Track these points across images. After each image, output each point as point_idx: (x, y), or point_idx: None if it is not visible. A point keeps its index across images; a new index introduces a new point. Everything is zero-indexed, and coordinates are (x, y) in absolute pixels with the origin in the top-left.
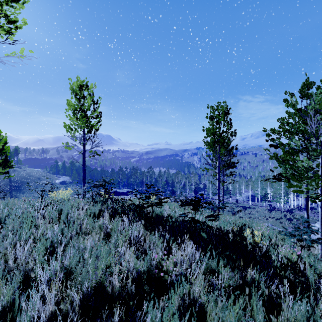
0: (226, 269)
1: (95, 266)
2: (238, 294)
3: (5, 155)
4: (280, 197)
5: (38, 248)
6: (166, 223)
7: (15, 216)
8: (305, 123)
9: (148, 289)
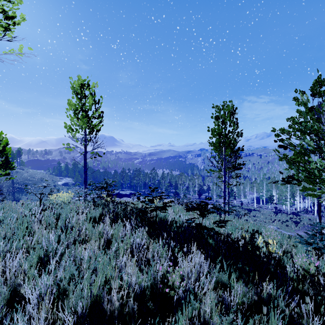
0: (239, 283)
1: (92, 281)
2: (253, 312)
3: (7, 156)
4: (286, 199)
5: (31, 258)
6: (170, 229)
7: (10, 221)
8: (319, 121)
9: (151, 305)
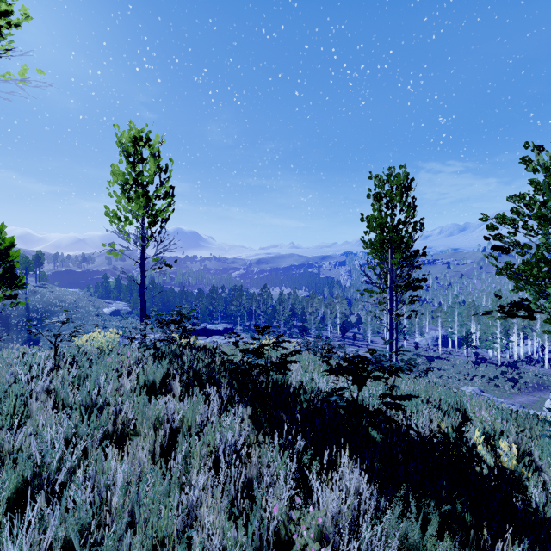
0: (446, 546)
1: None
2: None
3: (12, 266)
4: (494, 340)
5: (4, 484)
6: (295, 409)
7: None
8: None
9: None
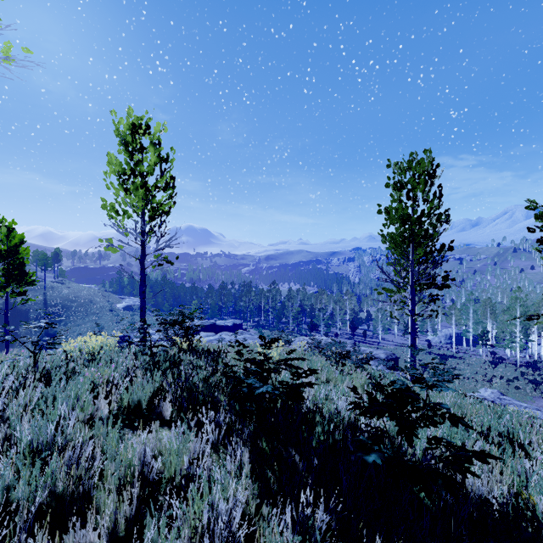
0: None
1: None
2: None
3: (21, 262)
4: (513, 339)
5: None
6: (313, 455)
7: None
8: None
9: None
